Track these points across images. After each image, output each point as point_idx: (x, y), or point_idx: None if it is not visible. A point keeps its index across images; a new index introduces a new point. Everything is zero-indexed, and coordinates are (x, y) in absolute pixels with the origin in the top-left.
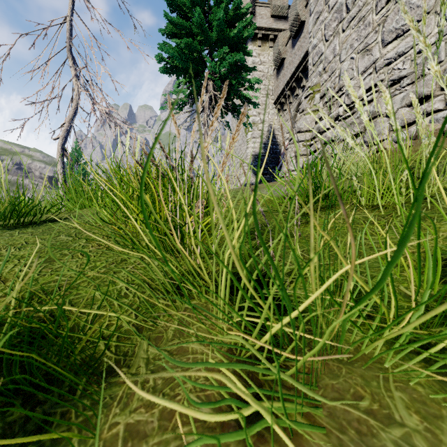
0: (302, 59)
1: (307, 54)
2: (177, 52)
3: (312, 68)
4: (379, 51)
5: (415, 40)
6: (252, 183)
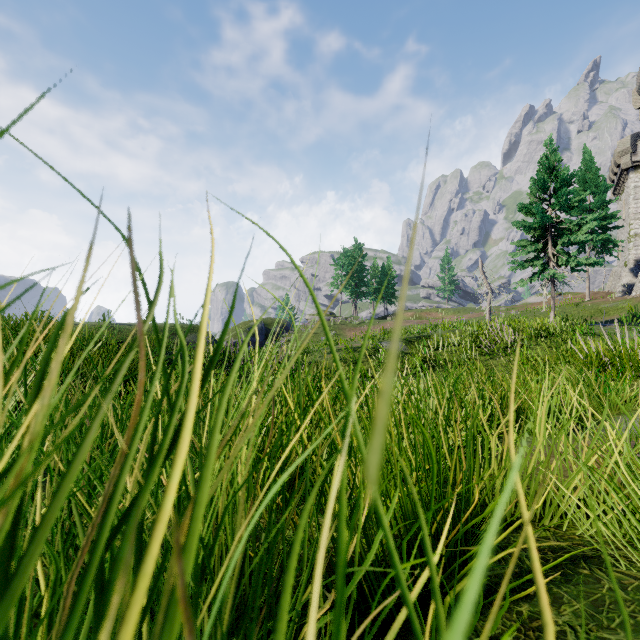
0: None
1: None
2: None
3: None
4: None
5: None
6: (632, 283)
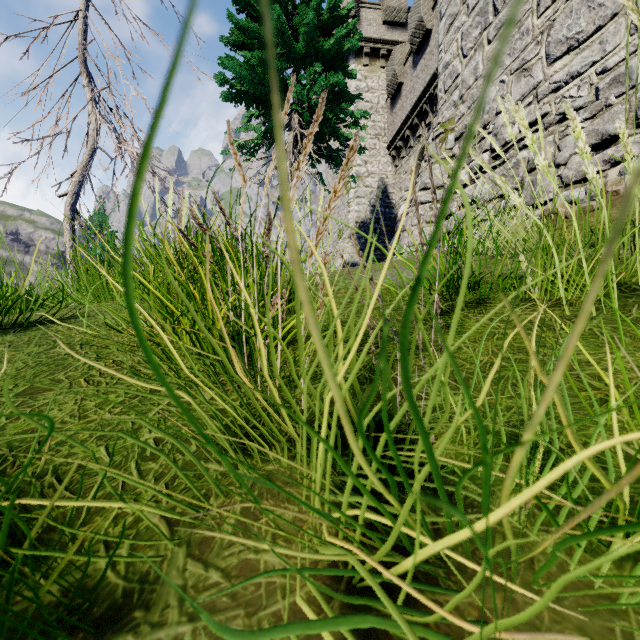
0: (427, 85)
1: (435, 78)
2: (247, 70)
3: (443, 96)
4: (542, 71)
5: (597, 54)
6: (356, 262)
